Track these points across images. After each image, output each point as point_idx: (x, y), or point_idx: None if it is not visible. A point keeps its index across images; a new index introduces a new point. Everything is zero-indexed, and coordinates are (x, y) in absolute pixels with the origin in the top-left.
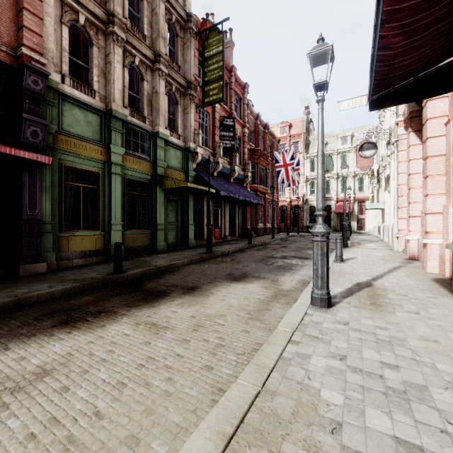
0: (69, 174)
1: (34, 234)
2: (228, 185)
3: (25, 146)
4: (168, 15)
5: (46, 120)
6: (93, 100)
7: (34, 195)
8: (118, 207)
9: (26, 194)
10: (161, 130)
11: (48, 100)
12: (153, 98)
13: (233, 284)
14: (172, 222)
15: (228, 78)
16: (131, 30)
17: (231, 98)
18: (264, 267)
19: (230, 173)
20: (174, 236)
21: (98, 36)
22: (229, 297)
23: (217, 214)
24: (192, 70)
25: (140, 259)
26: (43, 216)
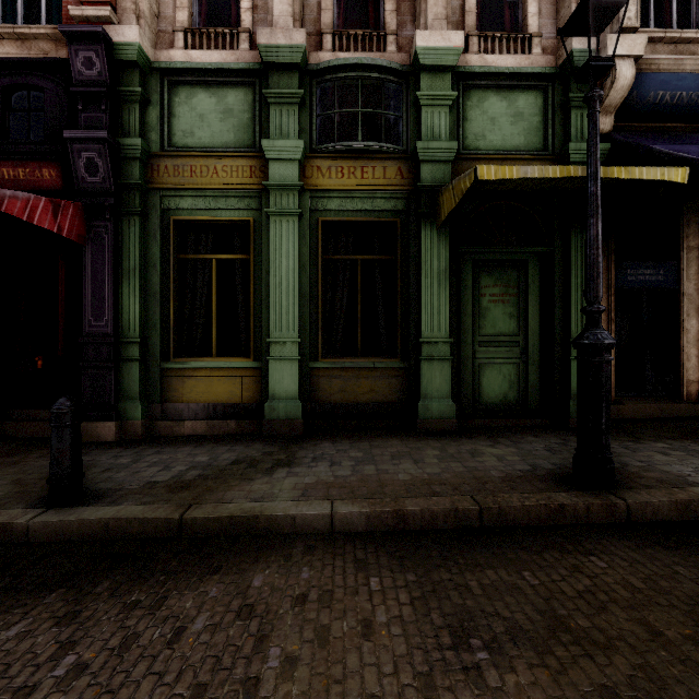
0: (202, 239)
1: (99, 364)
2: None
3: (87, 196)
4: None
5: (130, 136)
6: (232, 56)
7: (101, 288)
8: (289, 297)
9: (89, 287)
10: (426, 41)
11: (129, 94)
12: None
13: None
14: (500, 335)
15: None
16: None
17: None
18: None
19: None
20: (510, 381)
21: None
22: None
23: None
24: None
25: (308, 447)
26: (125, 328)
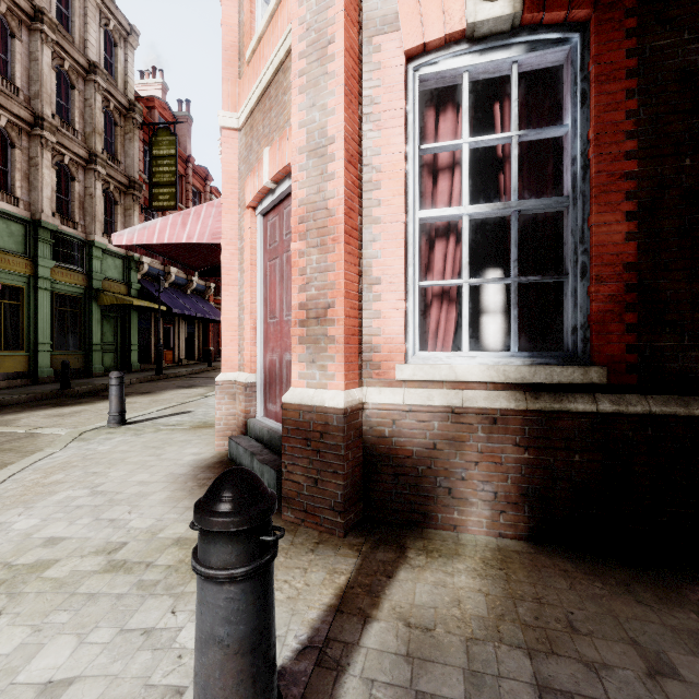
0: None
1: None
2: (183, 300)
3: None
4: (105, 102)
5: None
6: (16, 209)
7: None
8: (46, 325)
9: None
10: (98, 239)
11: None
12: (87, 201)
13: (182, 389)
14: (109, 342)
15: (183, 170)
16: (61, 130)
17: (188, 193)
18: (213, 381)
19: (186, 284)
20: (112, 359)
21: (21, 136)
22: (178, 394)
23: (169, 332)
24: (136, 166)
25: (77, 381)
26: None
